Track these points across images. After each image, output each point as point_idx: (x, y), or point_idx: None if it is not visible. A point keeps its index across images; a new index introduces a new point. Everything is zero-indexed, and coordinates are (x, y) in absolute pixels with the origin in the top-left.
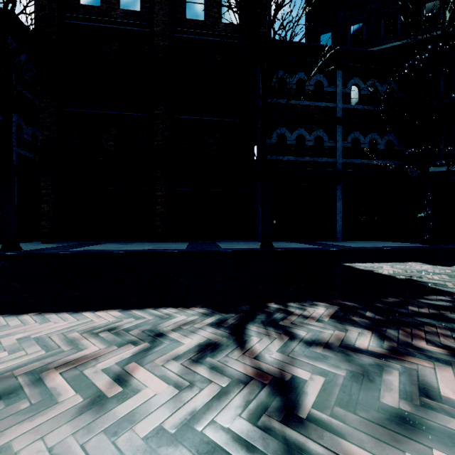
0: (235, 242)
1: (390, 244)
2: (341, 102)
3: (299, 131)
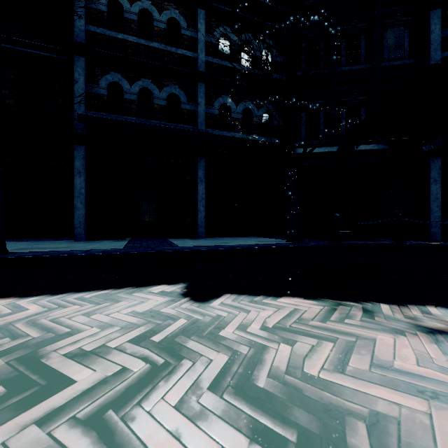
0: (38, 240)
1: (247, 242)
2: (204, 53)
3: (143, 83)
